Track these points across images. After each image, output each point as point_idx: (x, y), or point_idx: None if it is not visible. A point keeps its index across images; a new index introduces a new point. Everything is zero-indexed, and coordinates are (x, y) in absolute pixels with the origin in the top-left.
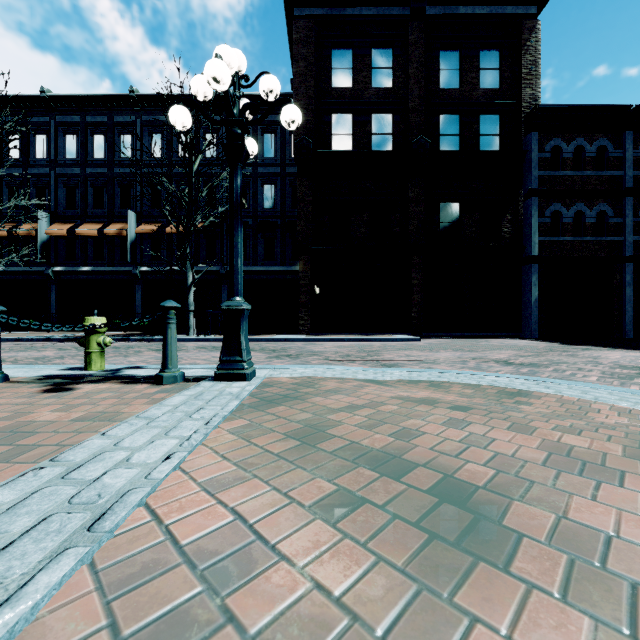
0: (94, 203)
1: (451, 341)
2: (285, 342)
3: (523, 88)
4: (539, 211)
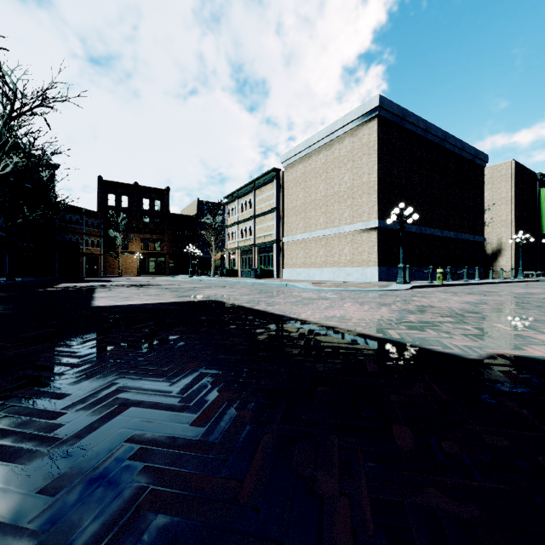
0: None
1: None
2: None
3: None
4: None
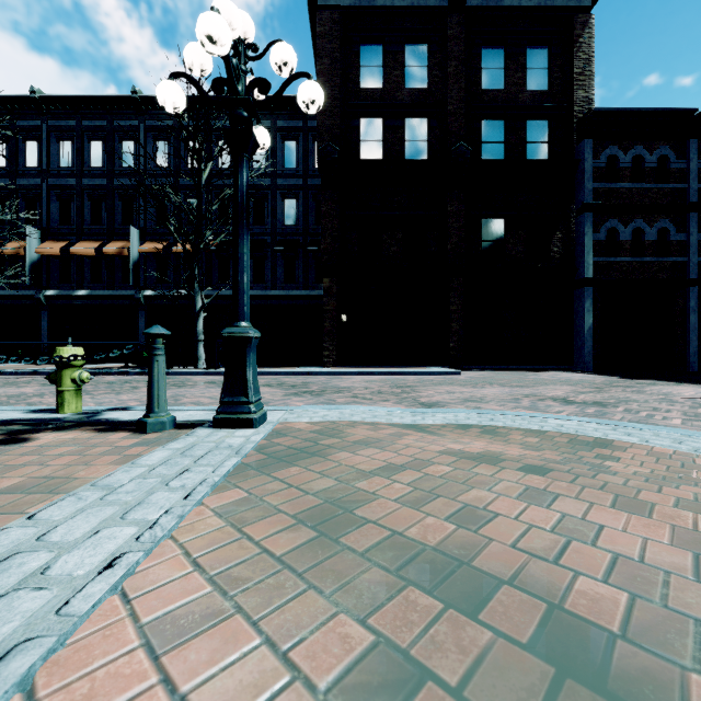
0: (92, 218)
1: (495, 374)
2: (307, 376)
3: (575, 90)
4: (593, 228)
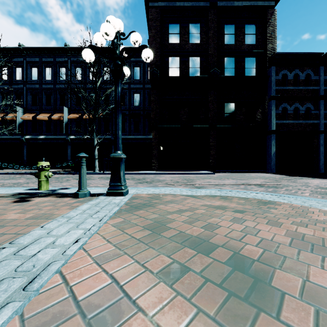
0: (46, 103)
1: (230, 174)
2: (145, 175)
3: (267, 44)
4: (276, 107)
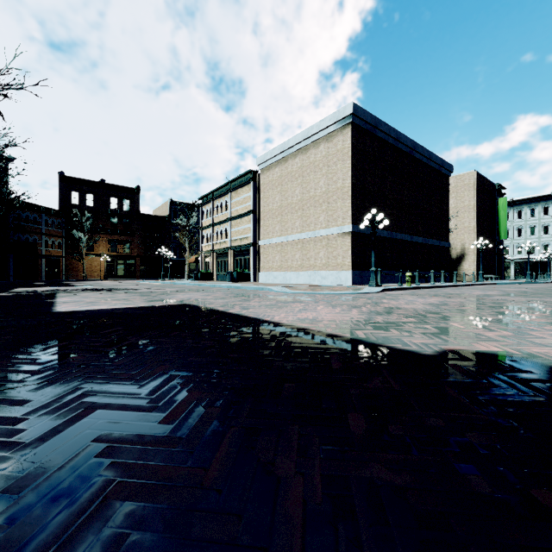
0: None
1: None
2: None
3: None
4: None
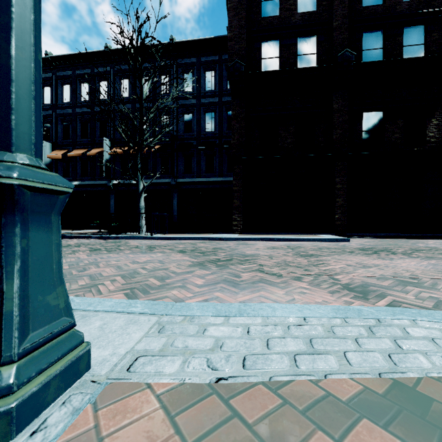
0: (82, 134)
1: (381, 242)
2: (219, 241)
3: None
4: None
